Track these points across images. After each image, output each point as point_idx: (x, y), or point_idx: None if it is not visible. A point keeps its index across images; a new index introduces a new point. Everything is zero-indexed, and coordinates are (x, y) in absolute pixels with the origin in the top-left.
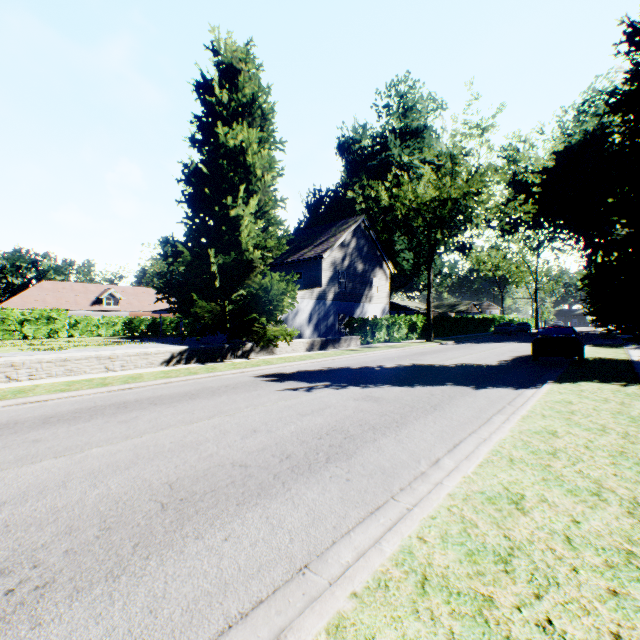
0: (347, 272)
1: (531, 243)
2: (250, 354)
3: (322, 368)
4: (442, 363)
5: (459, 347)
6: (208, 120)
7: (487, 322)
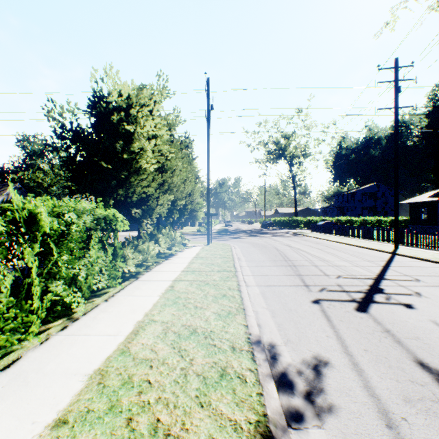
0: None
1: None
2: None
3: None
4: None
5: None
6: None
7: None
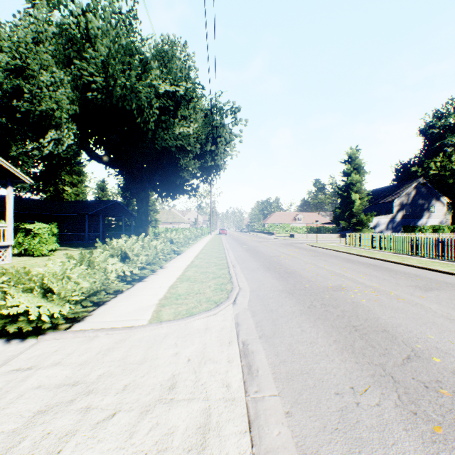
0: (410, 205)
1: None
2: None
3: None
4: None
5: None
6: (344, 172)
7: None
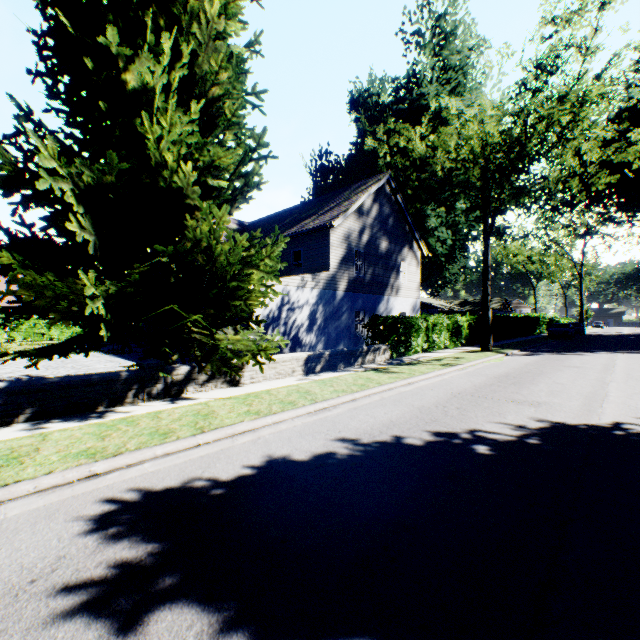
0: (366, 251)
1: (579, 228)
2: (185, 388)
3: (331, 446)
4: (613, 420)
5: (547, 362)
6: None
7: (532, 322)
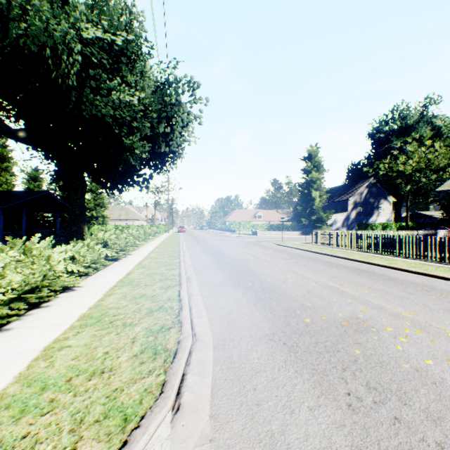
0: (362, 204)
1: None
2: None
3: None
4: None
5: None
6: (304, 169)
7: None
